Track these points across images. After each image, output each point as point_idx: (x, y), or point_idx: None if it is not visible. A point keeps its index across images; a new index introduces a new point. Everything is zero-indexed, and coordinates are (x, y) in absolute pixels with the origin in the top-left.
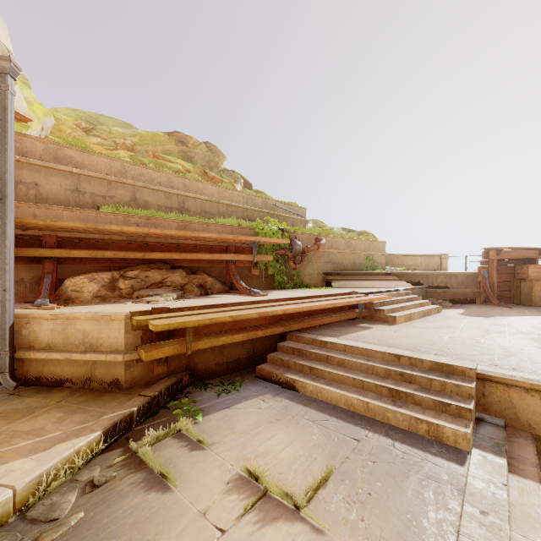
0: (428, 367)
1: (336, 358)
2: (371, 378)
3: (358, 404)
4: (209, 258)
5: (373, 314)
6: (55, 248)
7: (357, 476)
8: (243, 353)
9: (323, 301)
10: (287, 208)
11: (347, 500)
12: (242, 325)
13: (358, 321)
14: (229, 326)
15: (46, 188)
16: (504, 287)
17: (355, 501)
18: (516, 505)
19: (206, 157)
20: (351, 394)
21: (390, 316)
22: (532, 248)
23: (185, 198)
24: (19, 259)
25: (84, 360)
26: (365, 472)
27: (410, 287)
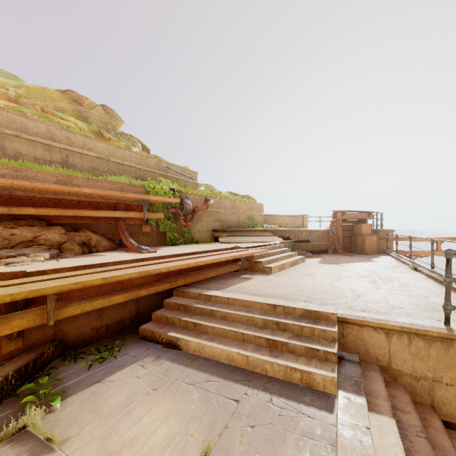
0: (300, 314)
1: (220, 312)
2: (251, 329)
3: (239, 358)
4: (94, 215)
5: (253, 265)
6: None
7: (235, 450)
8: (126, 313)
9: (209, 256)
10: (180, 171)
11: None
12: (124, 284)
13: (241, 272)
14: (109, 287)
15: None
16: (346, 240)
17: None
18: (379, 448)
19: (103, 119)
20: (232, 348)
21: (267, 267)
22: (363, 212)
23: (69, 152)
24: None
25: None
26: (244, 442)
27: (282, 242)
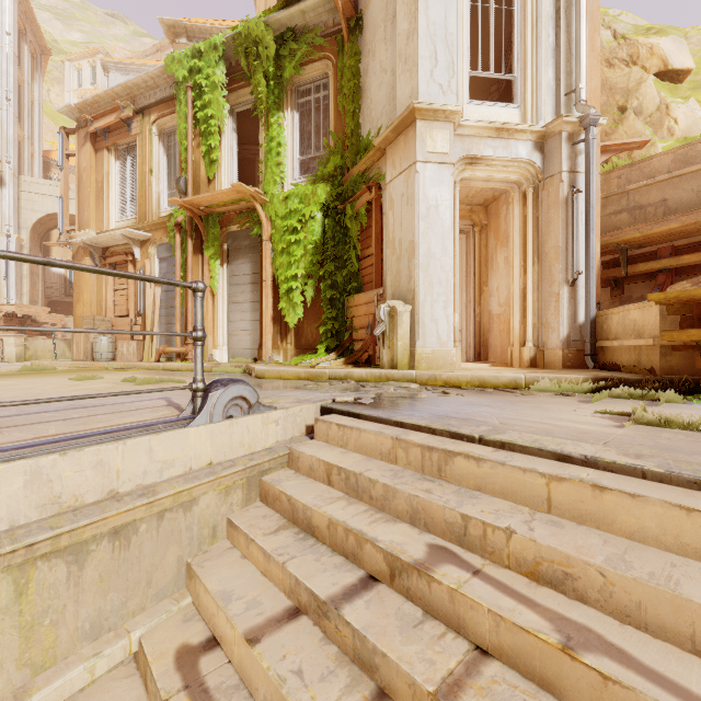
0: None
1: None
2: None
3: None
4: None
5: None
6: (662, 259)
7: None
8: None
9: None
10: None
11: (692, 437)
12: None
13: None
14: None
15: (674, 201)
16: None
17: (697, 439)
18: None
19: None
20: None
21: None
22: None
23: None
24: (638, 277)
25: (634, 348)
26: None
27: None
